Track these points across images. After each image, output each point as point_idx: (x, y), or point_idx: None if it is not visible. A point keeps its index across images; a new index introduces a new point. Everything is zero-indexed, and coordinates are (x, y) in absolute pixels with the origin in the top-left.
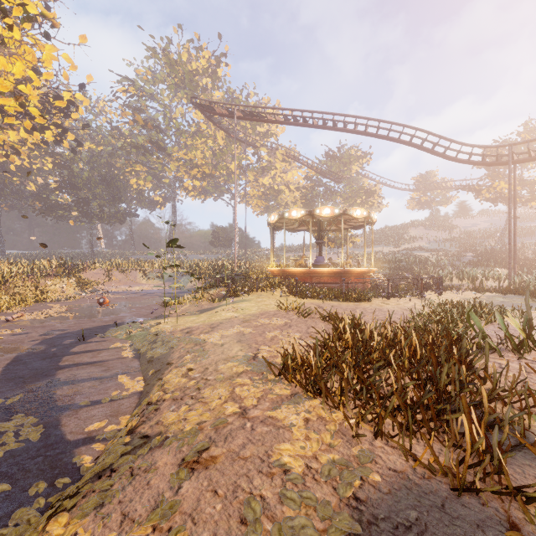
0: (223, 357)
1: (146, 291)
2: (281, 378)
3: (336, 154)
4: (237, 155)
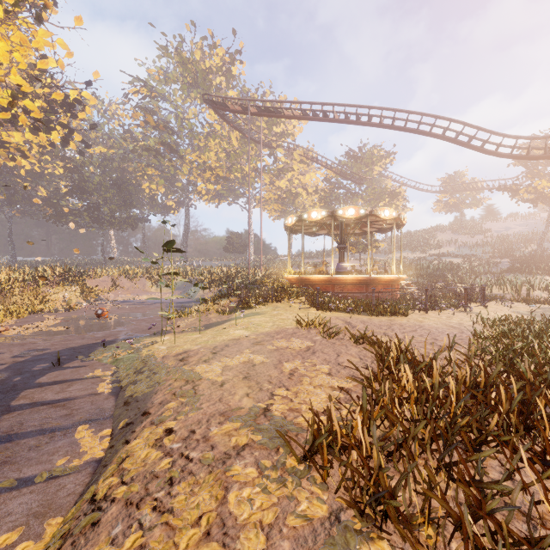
0: (220, 407)
1: (153, 301)
2: (309, 465)
3: (357, 154)
4: (252, 156)
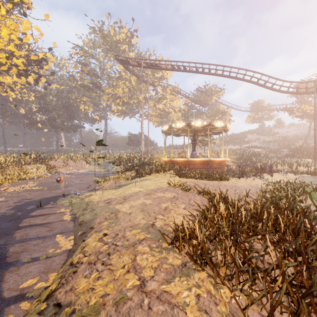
0: (130, 224)
1: (87, 173)
2: (173, 246)
3: (203, 89)
4: (143, 90)
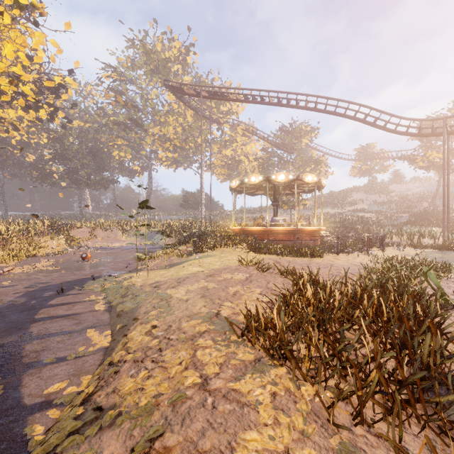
0: (186, 313)
1: (124, 247)
2: (244, 339)
3: (288, 129)
4: (203, 130)
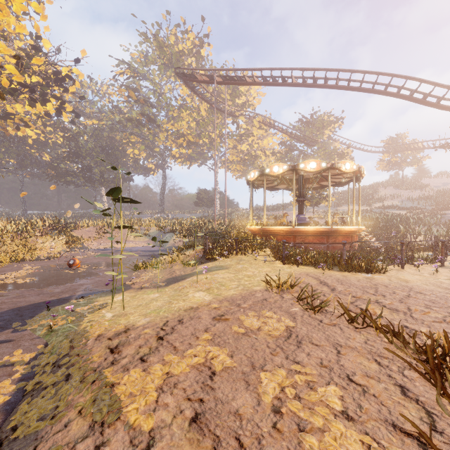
0: None
1: (129, 249)
2: None
3: (309, 120)
4: (218, 124)
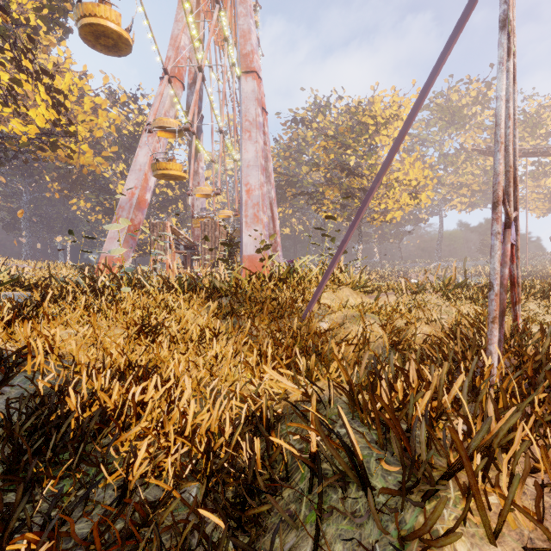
0: None
1: None
2: None
3: None
4: None
